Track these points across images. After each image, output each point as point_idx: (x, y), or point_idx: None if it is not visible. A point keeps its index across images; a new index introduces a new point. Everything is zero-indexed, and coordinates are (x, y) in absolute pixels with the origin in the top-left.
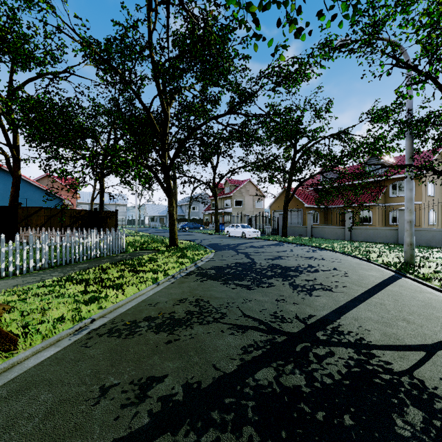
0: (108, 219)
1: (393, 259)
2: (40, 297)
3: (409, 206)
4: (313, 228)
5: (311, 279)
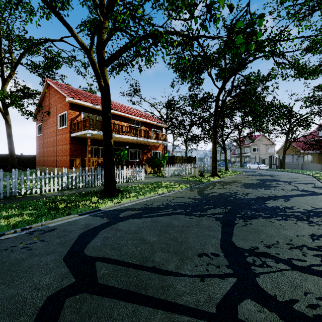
0: (193, 160)
1: None
2: None
3: None
4: (302, 164)
5: (278, 176)
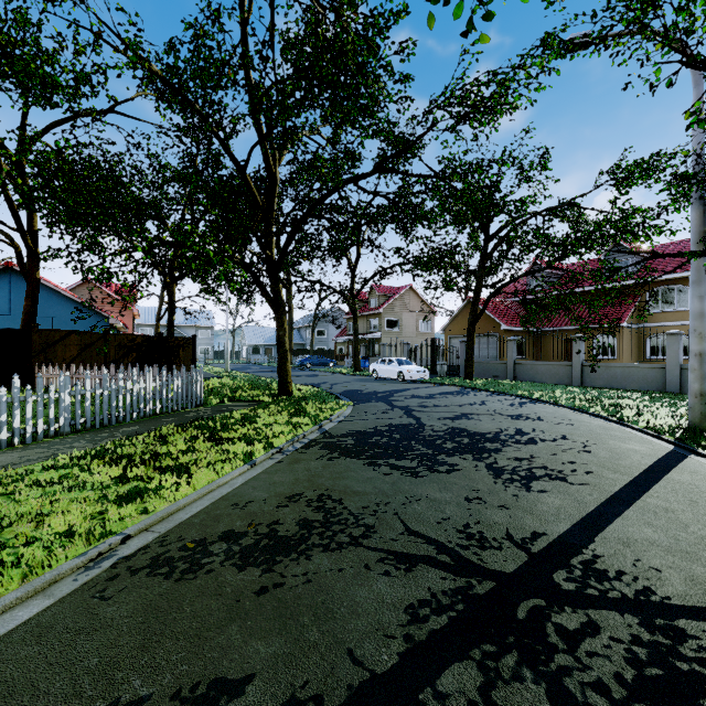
0: (181, 351)
1: (665, 420)
2: (41, 489)
3: (699, 326)
4: (517, 365)
5: (524, 457)
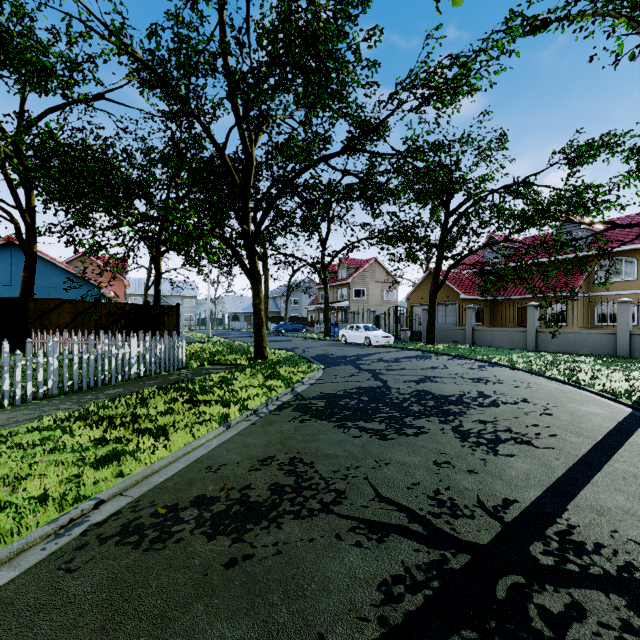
0: (166, 318)
1: (620, 383)
2: (22, 451)
3: None
4: (475, 331)
5: (488, 419)
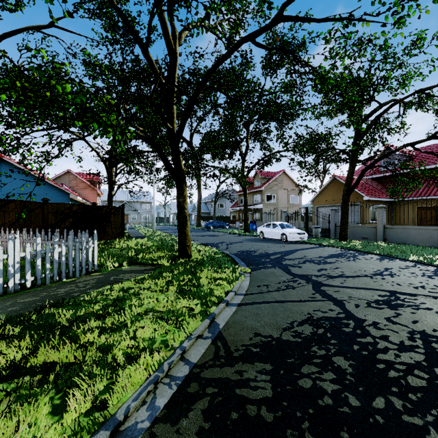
0: (112, 217)
1: None
2: None
3: None
4: (386, 228)
5: None
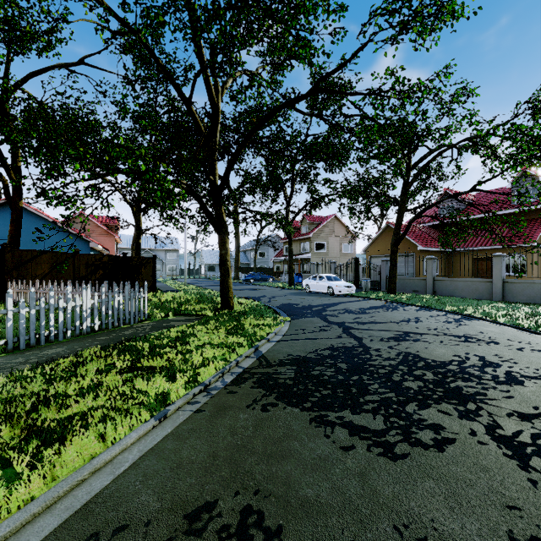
0: (143, 268)
1: None
2: None
3: None
4: (436, 281)
5: (529, 411)
